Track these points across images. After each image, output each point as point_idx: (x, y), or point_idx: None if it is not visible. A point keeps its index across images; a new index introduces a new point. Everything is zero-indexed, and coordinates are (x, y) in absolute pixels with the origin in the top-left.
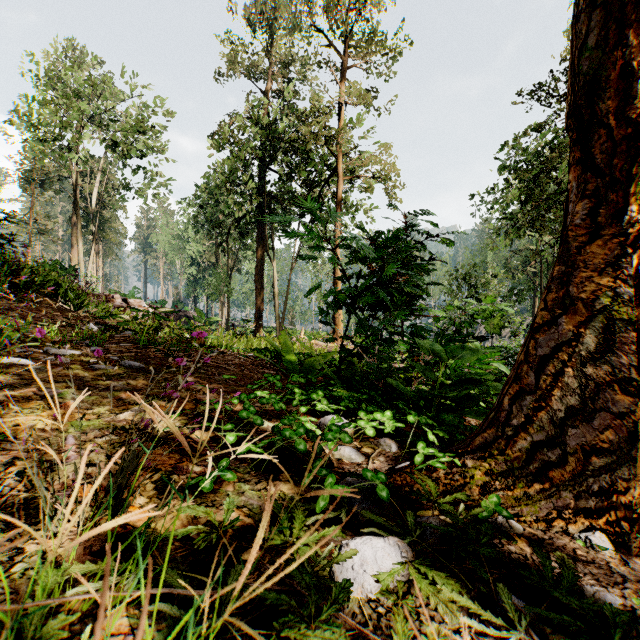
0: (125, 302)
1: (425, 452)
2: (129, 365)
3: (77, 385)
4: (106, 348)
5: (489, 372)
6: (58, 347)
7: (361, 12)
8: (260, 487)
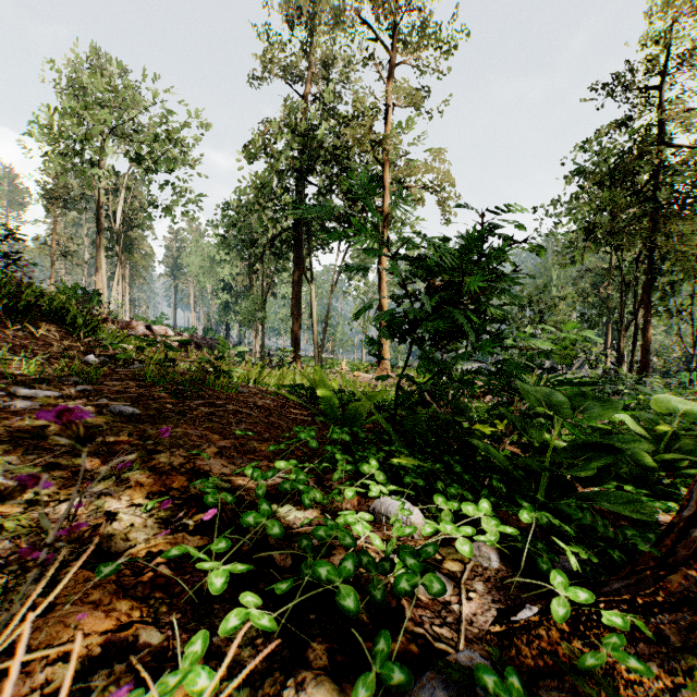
0: (149, 329)
1: (571, 596)
2: (119, 411)
3: (26, 447)
4: (98, 387)
5: (603, 424)
6: (33, 387)
7: (410, 0)
8: (269, 691)
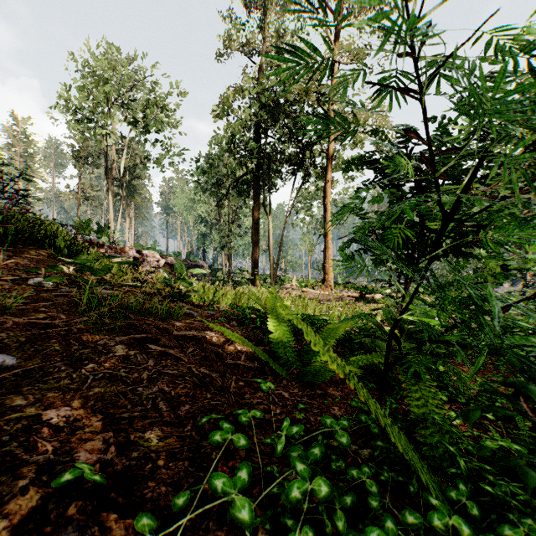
0: (140, 253)
1: None
2: None
3: None
4: (3, 318)
5: None
6: None
7: None
8: None
